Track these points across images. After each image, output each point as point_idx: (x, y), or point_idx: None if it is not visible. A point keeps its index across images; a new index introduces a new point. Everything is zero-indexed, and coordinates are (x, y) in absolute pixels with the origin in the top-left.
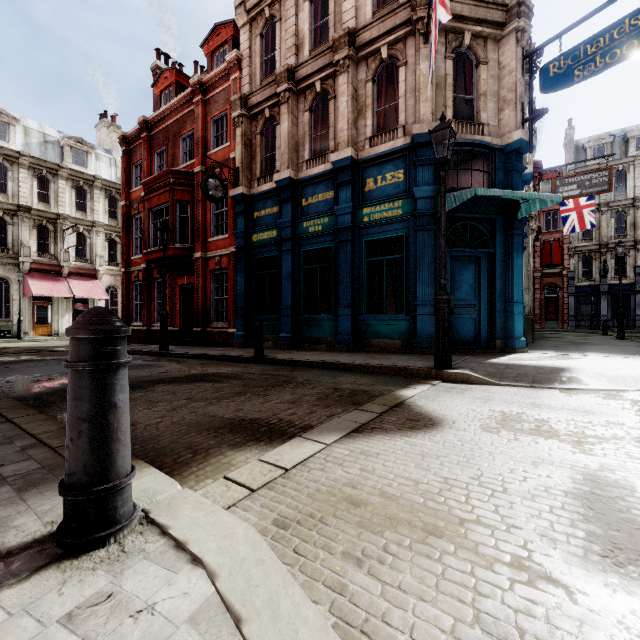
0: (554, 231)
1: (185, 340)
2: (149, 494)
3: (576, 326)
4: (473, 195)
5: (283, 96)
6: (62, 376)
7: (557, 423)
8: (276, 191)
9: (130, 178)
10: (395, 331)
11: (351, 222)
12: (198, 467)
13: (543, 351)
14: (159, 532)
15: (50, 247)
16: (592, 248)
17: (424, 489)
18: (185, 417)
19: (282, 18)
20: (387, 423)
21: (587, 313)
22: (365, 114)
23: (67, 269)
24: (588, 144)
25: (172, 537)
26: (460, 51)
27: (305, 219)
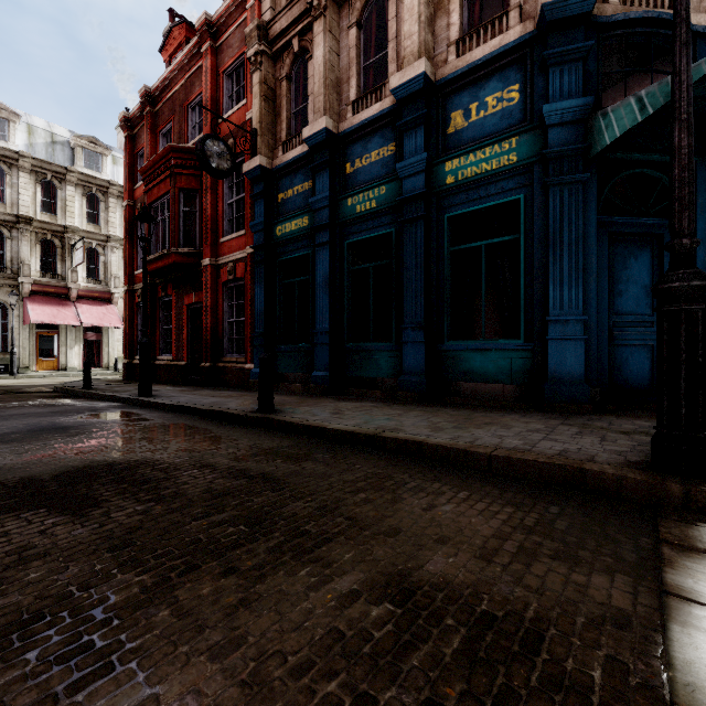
0: None
1: (193, 379)
2: None
3: None
4: (705, 72)
5: (316, 6)
6: None
7: None
8: (308, 157)
9: (134, 171)
10: (503, 369)
11: (424, 187)
12: None
13: None
14: None
15: (56, 266)
16: None
17: None
18: None
19: None
20: None
21: None
22: (448, 6)
23: (75, 291)
24: None
25: None
26: None
27: (350, 193)
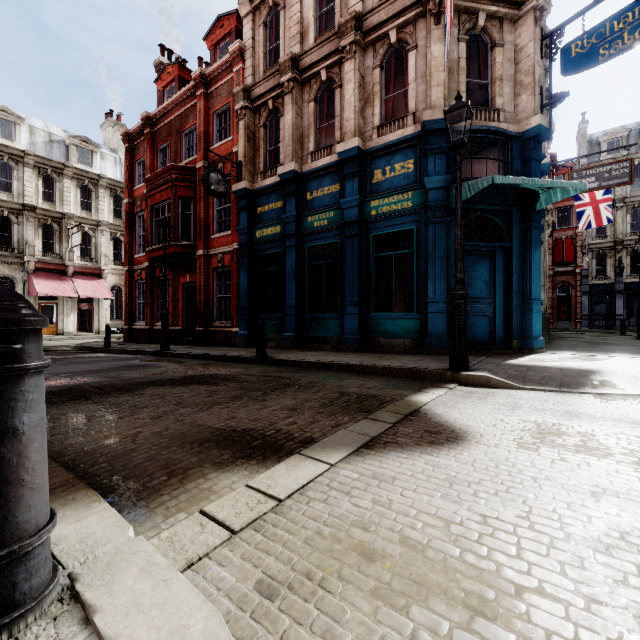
0: (567, 228)
1: (188, 340)
2: (87, 546)
3: (590, 326)
4: (490, 183)
5: (287, 86)
6: (51, 377)
7: (605, 437)
8: (280, 185)
9: (133, 175)
10: (404, 330)
11: (358, 216)
12: (171, 495)
13: (563, 351)
14: (81, 617)
15: (55, 246)
16: (606, 245)
17: (458, 533)
18: (169, 426)
19: (286, 6)
20: (402, 436)
21: (601, 312)
22: (373, 102)
23: (72, 268)
24: (602, 138)
25: (96, 630)
26: (473, 35)
27: (310, 213)
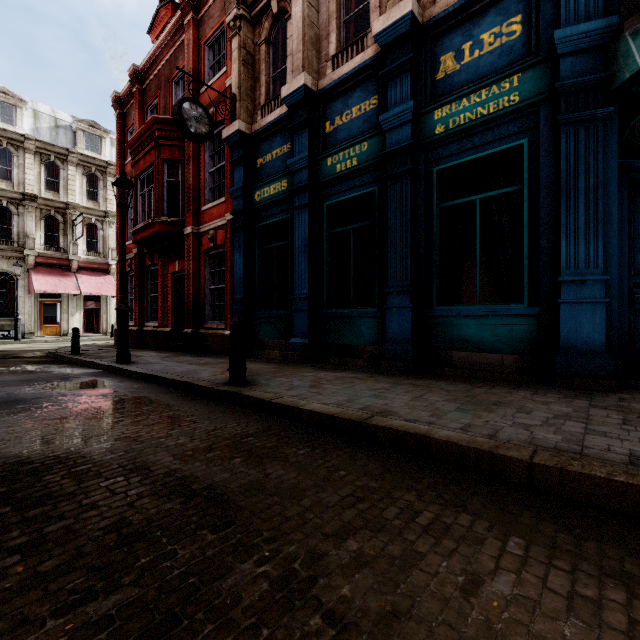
0: None
1: (177, 344)
2: None
3: None
4: None
5: None
6: None
7: None
8: (287, 119)
9: (125, 147)
10: (502, 337)
11: (411, 138)
12: None
13: None
14: None
15: (59, 240)
16: None
17: None
18: None
19: None
20: None
21: None
22: None
23: (76, 263)
24: None
25: None
26: None
27: (330, 152)
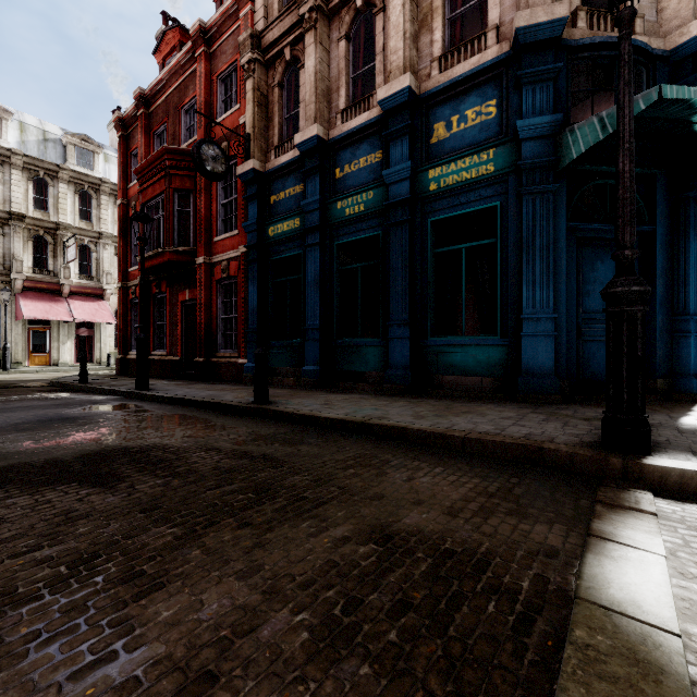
0: None
1: (187, 373)
2: None
3: None
4: (654, 99)
5: (308, 18)
6: None
7: None
8: (299, 162)
9: (128, 170)
10: (482, 363)
11: (409, 193)
12: None
13: None
14: None
15: (49, 262)
16: None
17: None
18: None
19: None
20: None
21: None
22: (431, 24)
23: (67, 288)
24: None
25: None
26: None
27: (340, 197)
